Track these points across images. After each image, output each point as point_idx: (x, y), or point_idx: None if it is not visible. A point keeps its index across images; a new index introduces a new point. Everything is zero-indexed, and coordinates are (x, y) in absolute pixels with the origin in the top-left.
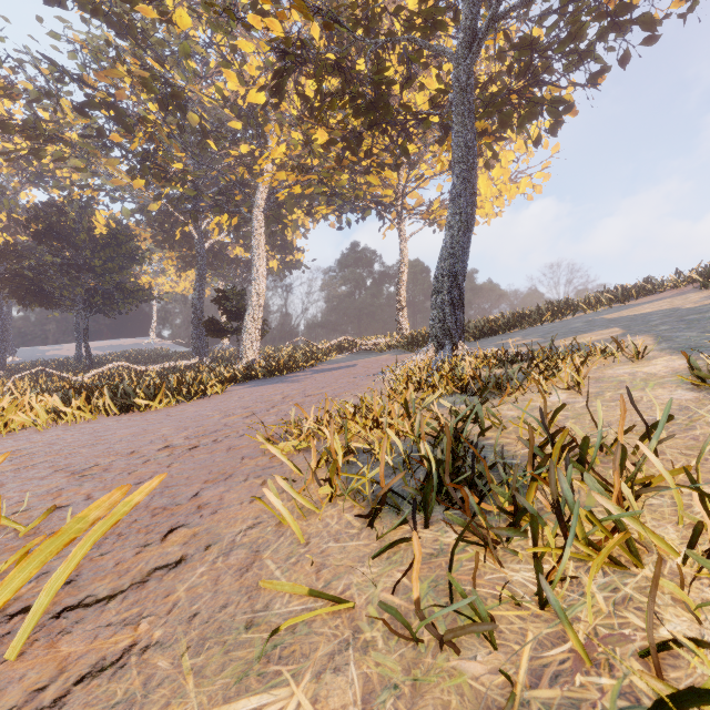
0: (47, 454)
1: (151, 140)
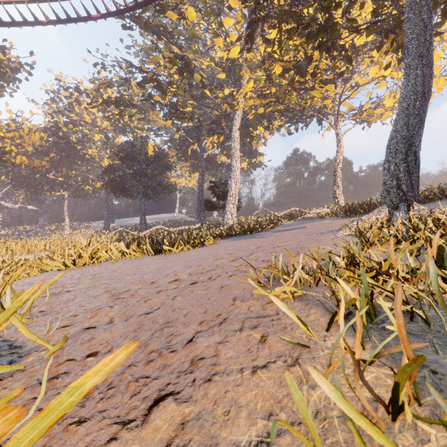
0: (108, 278)
1: (175, 96)
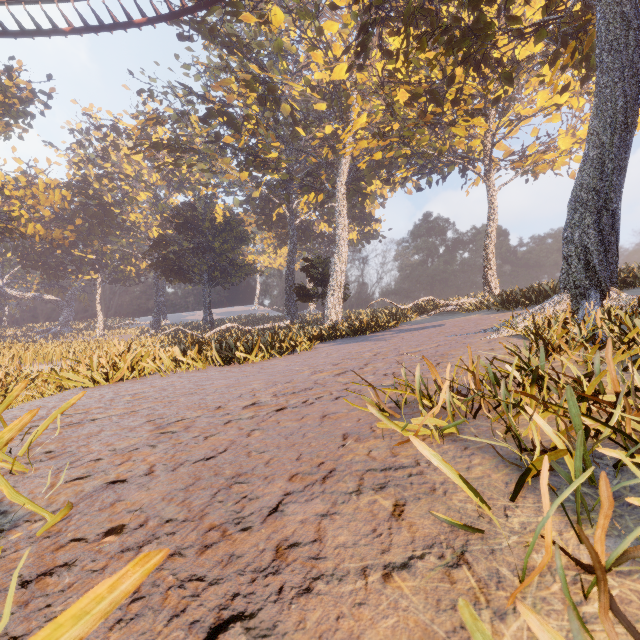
0: (154, 399)
1: (253, 136)
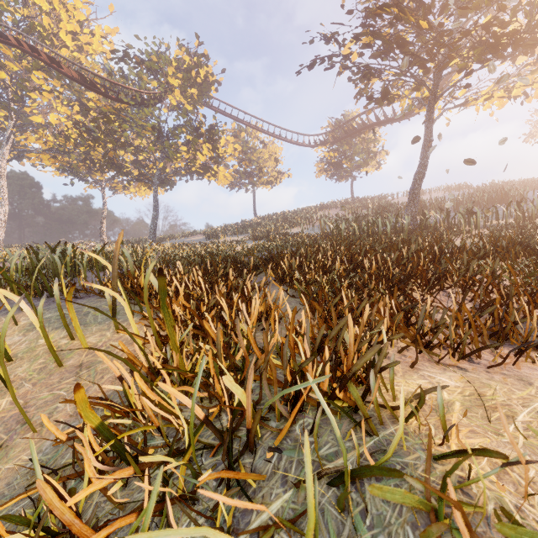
0: None
1: None
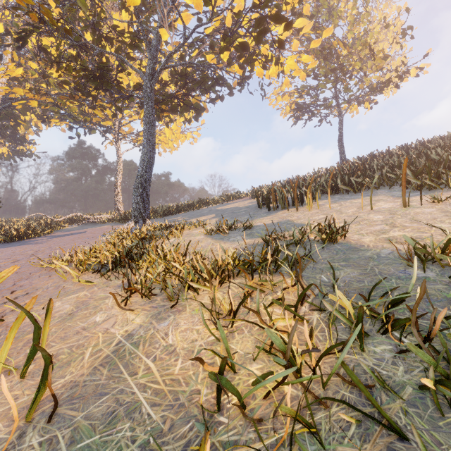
0: None
1: None
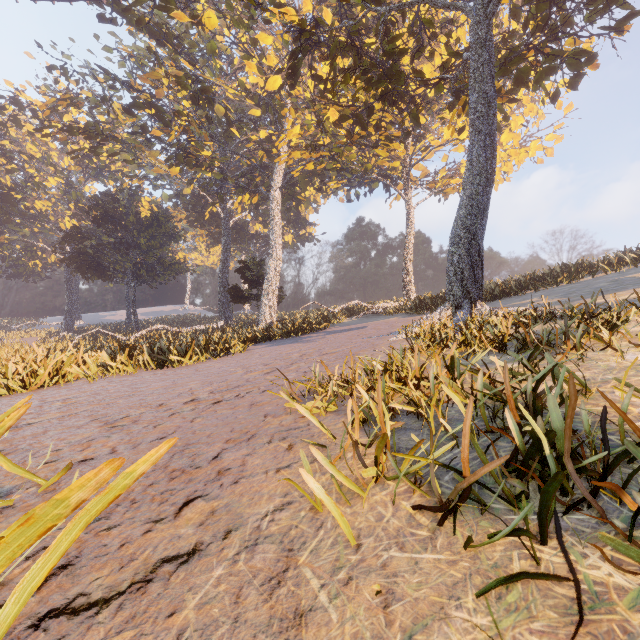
0: (90, 403)
1: (185, 132)
